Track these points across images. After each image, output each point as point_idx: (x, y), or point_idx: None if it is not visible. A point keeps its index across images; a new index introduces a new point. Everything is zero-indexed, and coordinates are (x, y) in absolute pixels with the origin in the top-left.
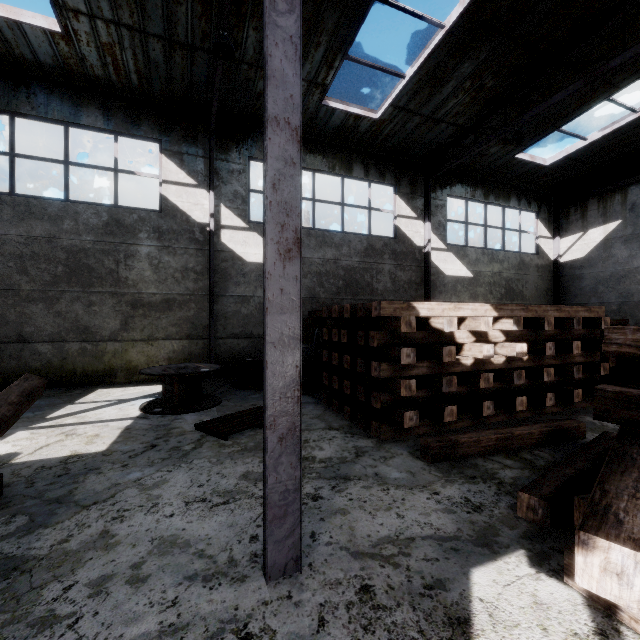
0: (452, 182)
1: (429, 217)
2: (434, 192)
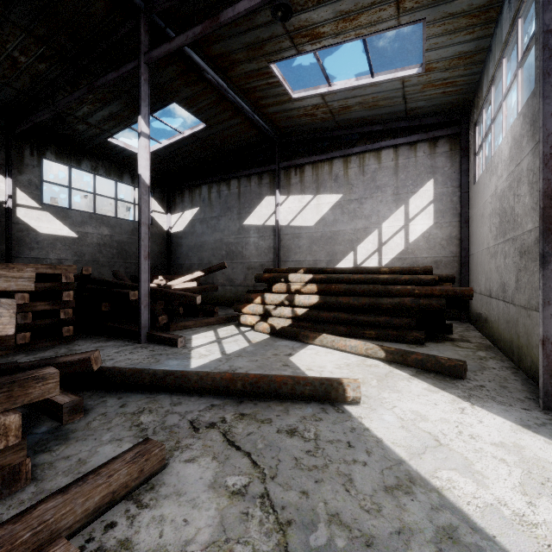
0: (49, 146)
1: (10, 173)
2: (22, 150)
